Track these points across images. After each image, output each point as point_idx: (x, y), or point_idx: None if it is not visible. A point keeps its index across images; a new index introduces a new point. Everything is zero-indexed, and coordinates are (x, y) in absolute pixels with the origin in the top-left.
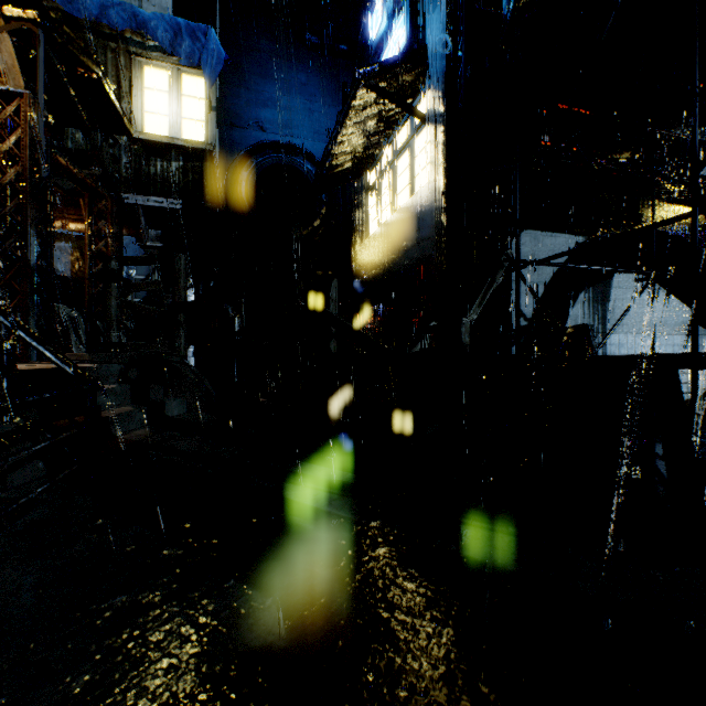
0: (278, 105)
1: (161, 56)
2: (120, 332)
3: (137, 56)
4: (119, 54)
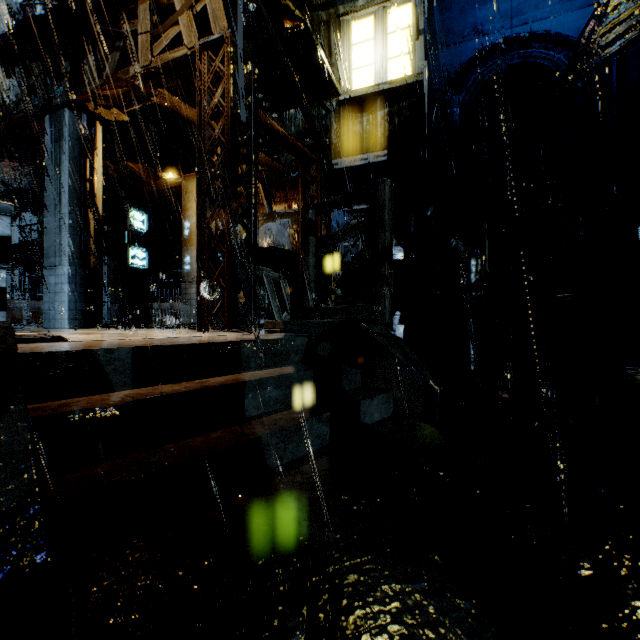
0: None
1: (366, 3)
2: (328, 298)
3: (344, 16)
4: (330, 24)
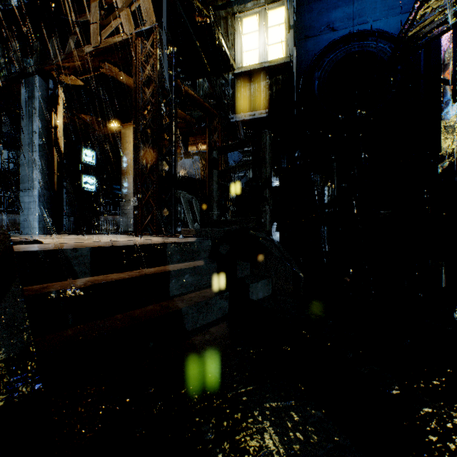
0: (348, 1)
1: (253, 5)
2: (226, 213)
3: (238, 14)
4: (227, 19)
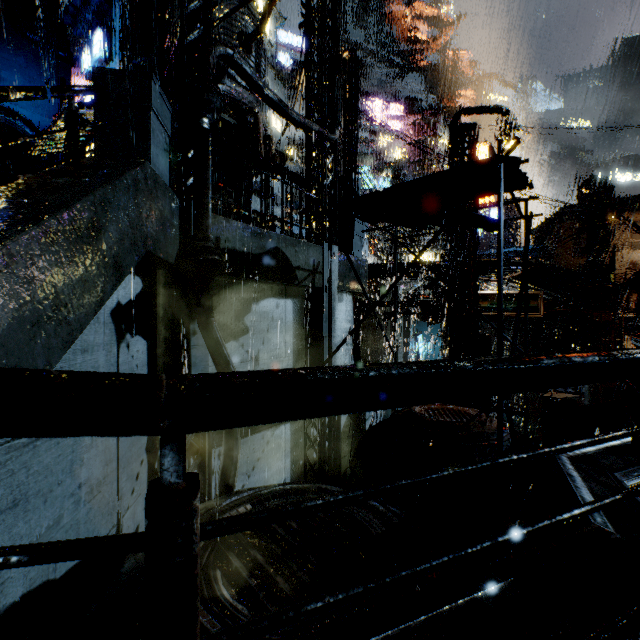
0: None
1: None
2: None
3: None
4: None
